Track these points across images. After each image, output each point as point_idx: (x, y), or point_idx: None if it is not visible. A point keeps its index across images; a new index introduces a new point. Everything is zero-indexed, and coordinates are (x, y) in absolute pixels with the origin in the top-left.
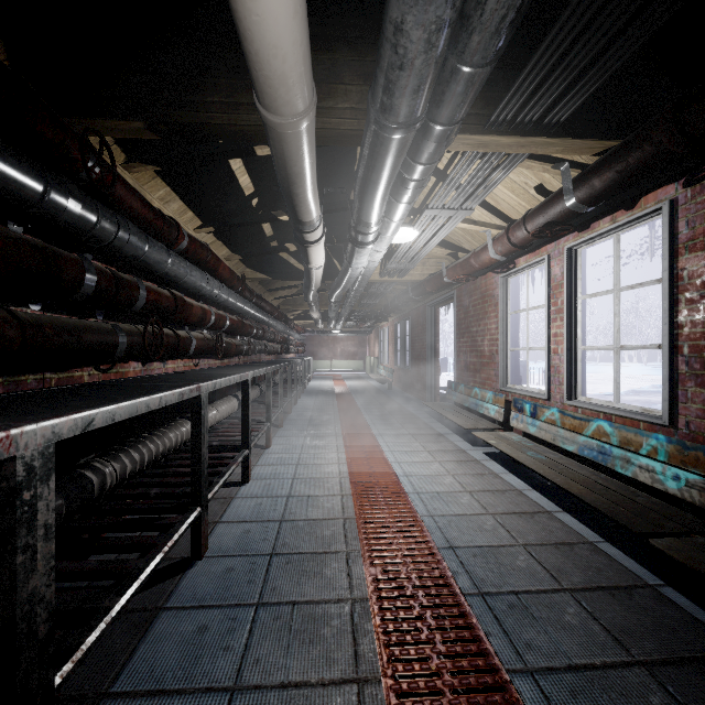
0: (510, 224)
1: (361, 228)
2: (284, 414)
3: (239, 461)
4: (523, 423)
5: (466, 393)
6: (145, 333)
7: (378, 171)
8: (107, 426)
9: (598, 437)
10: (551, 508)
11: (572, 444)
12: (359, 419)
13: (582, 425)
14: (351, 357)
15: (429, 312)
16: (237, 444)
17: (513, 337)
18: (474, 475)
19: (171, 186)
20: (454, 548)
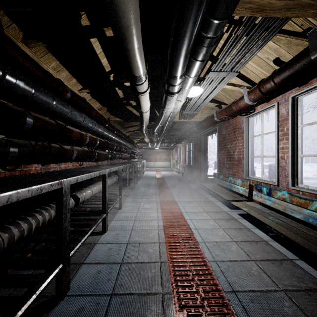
0: (260, 81)
1: (171, 81)
2: (131, 189)
3: (98, 222)
4: (262, 198)
5: (224, 180)
6: (35, 146)
7: (186, 22)
8: (12, 204)
9: None
10: (291, 256)
11: (299, 214)
12: (168, 192)
13: (307, 203)
14: (164, 160)
15: (202, 138)
16: (100, 210)
17: (252, 150)
18: (235, 229)
19: (59, 61)
20: (235, 292)
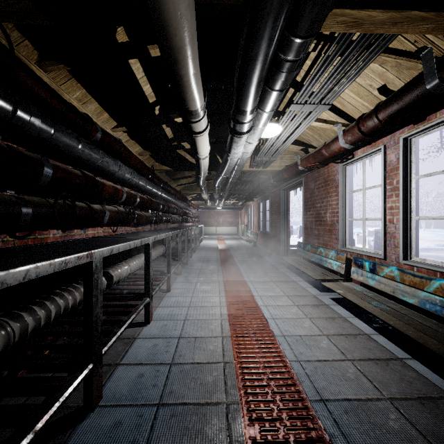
0: (360, 116)
1: (239, 117)
2: (183, 265)
3: (140, 309)
4: (363, 276)
5: (312, 251)
6: (55, 205)
7: (258, 41)
8: (24, 284)
9: (441, 294)
10: (400, 354)
11: (412, 297)
12: (235, 268)
13: (423, 283)
14: (229, 225)
15: (283, 194)
16: (142, 292)
17: (350, 210)
18: (327, 318)
19: (86, 89)
20: (325, 401)
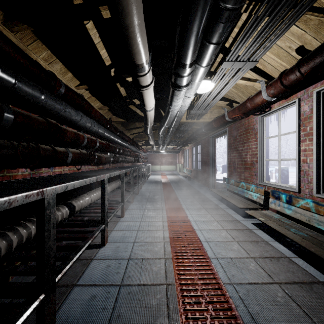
0: (282, 72)
1: (179, 70)
2: (135, 194)
3: (95, 235)
4: (280, 206)
5: (235, 185)
6: (18, 147)
7: None
8: None
9: None
10: (321, 278)
11: None
12: (174, 198)
13: None
14: (170, 164)
15: (211, 140)
16: (99, 219)
17: (267, 153)
18: (251, 242)
19: (50, 50)
20: None
